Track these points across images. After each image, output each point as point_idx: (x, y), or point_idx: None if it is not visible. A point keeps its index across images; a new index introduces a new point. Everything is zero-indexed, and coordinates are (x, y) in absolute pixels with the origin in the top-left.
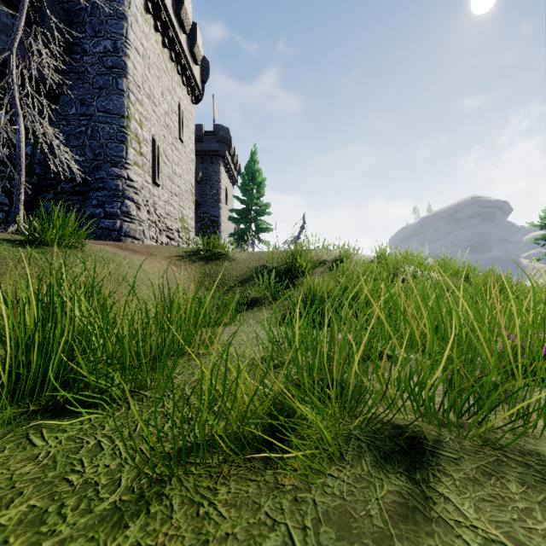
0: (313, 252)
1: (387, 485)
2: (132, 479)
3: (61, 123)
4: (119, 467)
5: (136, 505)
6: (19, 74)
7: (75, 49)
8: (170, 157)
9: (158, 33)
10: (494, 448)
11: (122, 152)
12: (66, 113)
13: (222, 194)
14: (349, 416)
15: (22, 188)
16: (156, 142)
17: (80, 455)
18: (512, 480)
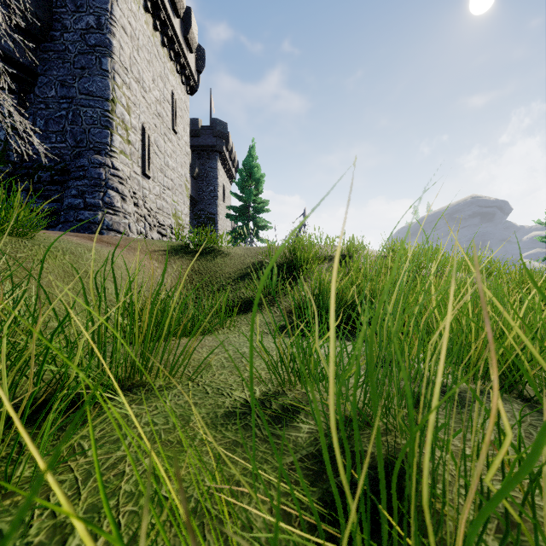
0: (316, 247)
1: None
2: None
3: (40, 106)
4: None
5: None
6: None
7: (55, 25)
8: (162, 148)
9: (148, 14)
10: None
11: (106, 138)
12: (44, 96)
13: (219, 191)
14: None
15: None
16: (146, 130)
17: None
18: None
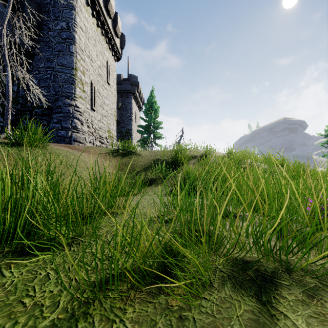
0: (188, 150)
1: (243, 305)
2: (67, 302)
3: (35, 72)
4: (59, 292)
5: (69, 322)
6: (8, 41)
7: (43, 27)
8: (101, 93)
9: (94, 18)
10: (312, 277)
11: (72, 90)
12: (38, 66)
13: (133, 116)
14: (214, 255)
15: (10, 111)
16: (93, 84)
17: (34, 283)
18: (327, 301)
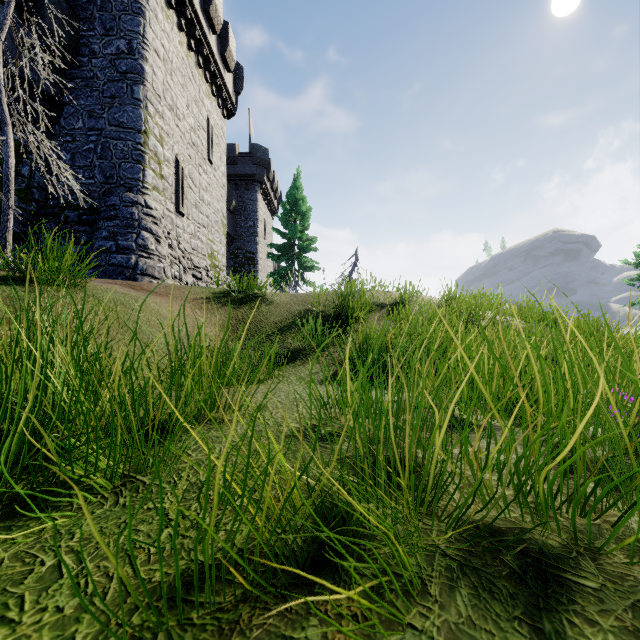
0: (368, 293)
1: None
2: (93, 637)
3: (65, 139)
4: (77, 612)
5: None
6: (9, 76)
7: (82, 50)
8: (197, 181)
9: (182, 33)
10: None
11: (138, 174)
12: (71, 127)
13: (259, 227)
14: (427, 515)
15: (11, 213)
16: (180, 162)
17: (24, 588)
18: None
